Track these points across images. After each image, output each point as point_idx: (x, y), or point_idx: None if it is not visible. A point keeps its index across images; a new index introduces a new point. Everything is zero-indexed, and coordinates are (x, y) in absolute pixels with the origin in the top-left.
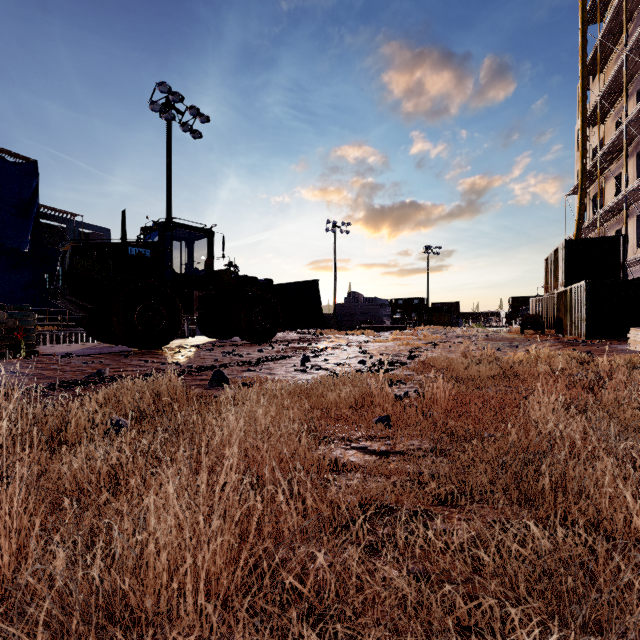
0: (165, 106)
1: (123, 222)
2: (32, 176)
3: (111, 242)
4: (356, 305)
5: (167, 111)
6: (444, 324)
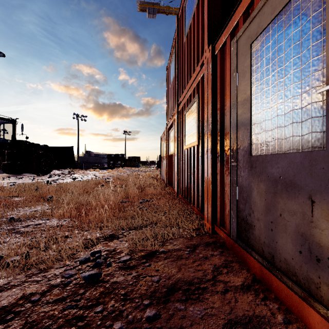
0: None
1: None
2: None
3: None
4: (90, 157)
5: None
6: (132, 166)
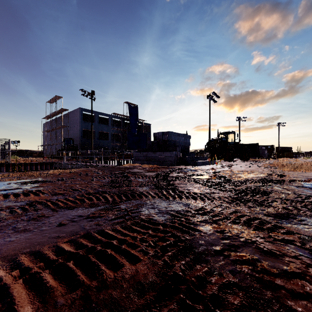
0: (208, 96)
1: (217, 132)
2: (137, 110)
3: (220, 138)
4: None
5: (212, 98)
6: (290, 157)
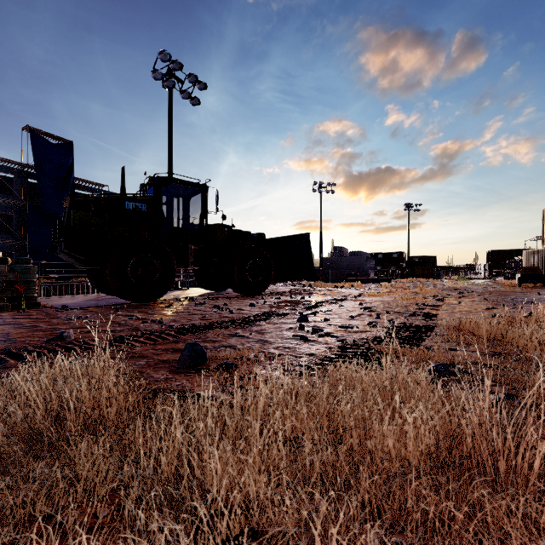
0: (167, 76)
1: (122, 178)
2: (69, 154)
3: (108, 197)
4: (342, 259)
5: (168, 79)
6: (426, 276)
